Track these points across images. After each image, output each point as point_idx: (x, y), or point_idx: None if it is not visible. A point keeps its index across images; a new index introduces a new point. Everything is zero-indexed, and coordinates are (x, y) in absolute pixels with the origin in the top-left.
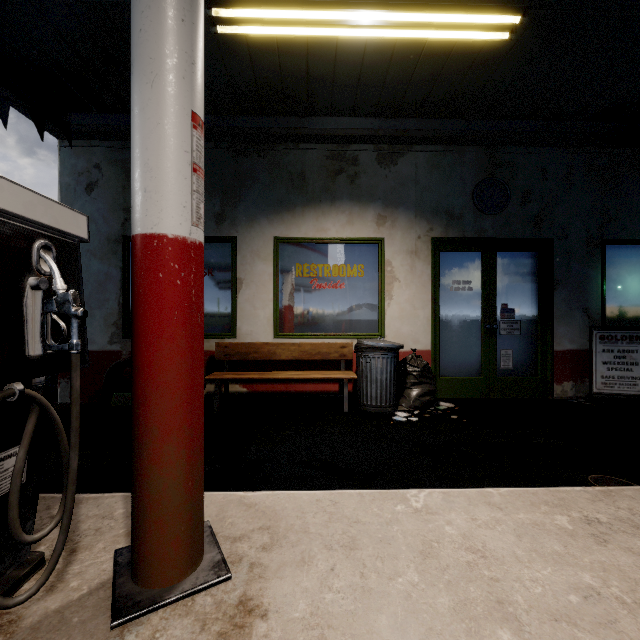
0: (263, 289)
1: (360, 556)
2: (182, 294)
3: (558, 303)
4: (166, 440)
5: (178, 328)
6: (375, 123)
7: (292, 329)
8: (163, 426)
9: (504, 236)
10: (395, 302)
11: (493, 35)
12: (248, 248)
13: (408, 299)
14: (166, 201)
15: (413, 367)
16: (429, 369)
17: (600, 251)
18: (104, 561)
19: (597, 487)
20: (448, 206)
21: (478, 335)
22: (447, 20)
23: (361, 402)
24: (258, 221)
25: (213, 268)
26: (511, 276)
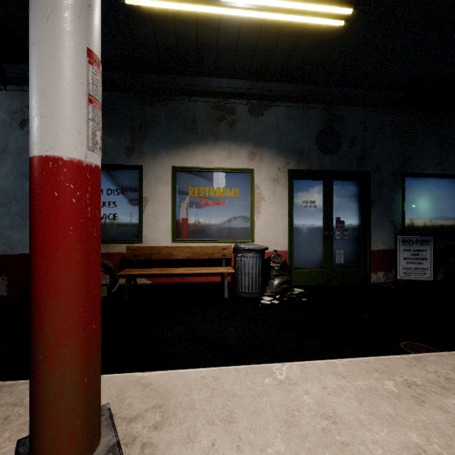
0: (164, 205)
1: (236, 429)
2: (77, 211)
3: (374, 217)
4: (61, 344)
5: (73, 242)
6: (248, 84)
7: (186, 236)
8: (58, 331)
9: (338, 169)
10: (262, 216)
11: (333, 22)
12: (152, 174)
13: (271, 214)
14: (61, 126)
15: (275, 263)
16: (286, 264)
17: (401, 181)
18: (6, 452)
19: (410, 354)
20: (299, 147)
21: (320, 239)
22: (301, 7)
23: (237, 290)
24: (160, 154)
25: (124, 189)
26: (343, 198)
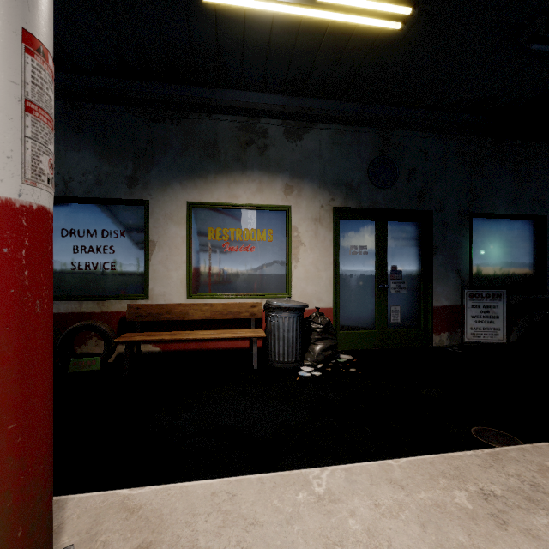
0: (176, 251)
1: None
2: (4, 277)
3: (437, 266)
4: None
5: None
6: (283, 100)
7: (205, 290)
8: None
9: (394, 207)
10: (301, 264)
11: (388, 24)
12: (161, 211)
13: (312, 262)
14: None
15: (317, 324)
16: (331, 325)
17: (469, 222)
18: None
19: (485, 449)
20: (347, 179)
21: (372, 294)
22: (347, 3)
23: (270, 358)
24: (171, 186)
25: (125, 230)
26: (399, 242)
